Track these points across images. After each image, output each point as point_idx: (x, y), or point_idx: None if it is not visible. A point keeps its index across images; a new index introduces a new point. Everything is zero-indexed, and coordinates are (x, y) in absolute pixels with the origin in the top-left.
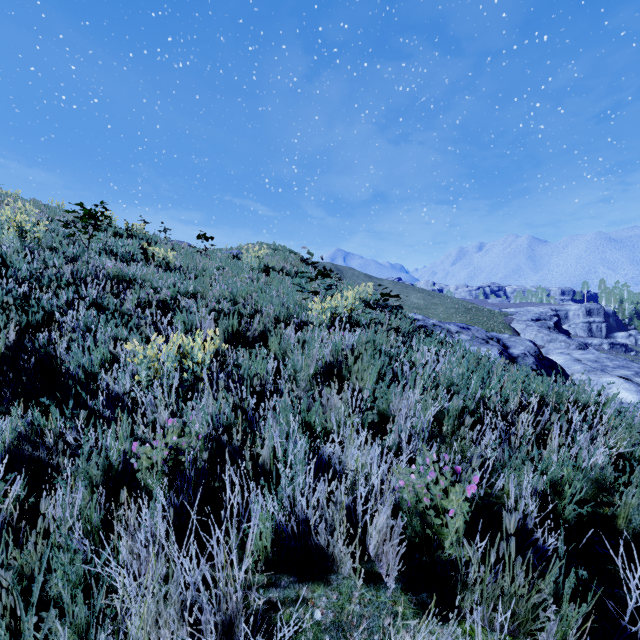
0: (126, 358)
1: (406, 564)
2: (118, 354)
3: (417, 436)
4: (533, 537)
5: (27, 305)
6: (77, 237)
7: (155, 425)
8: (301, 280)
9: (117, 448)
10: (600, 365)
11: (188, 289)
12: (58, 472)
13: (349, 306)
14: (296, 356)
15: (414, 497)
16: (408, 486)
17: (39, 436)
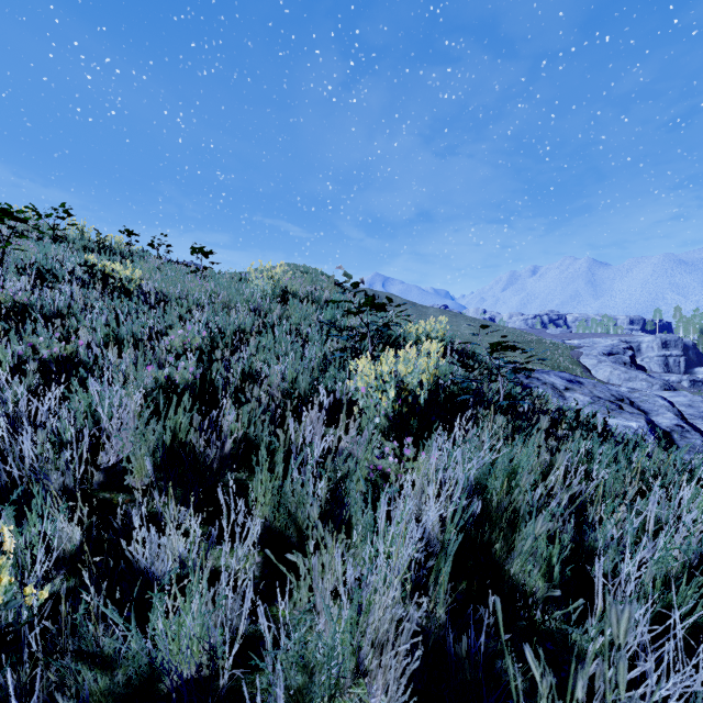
0: None
1: None
2: None
3: None
4: None
5: None
6: None
7: None
8: (335, 312)
9: None
10: (697, 411)
11: (138, 331)
12: None
13: (430, 370)
14: (315, 571)
15: None
16: None
17: None
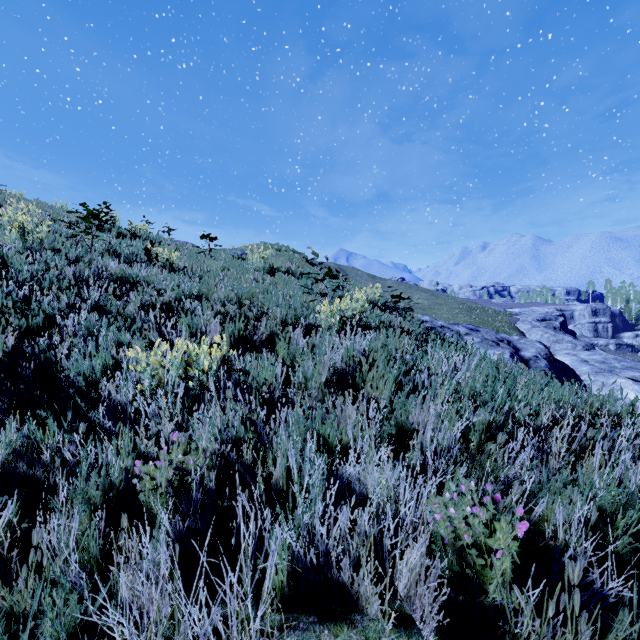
0: (129, 364)
1: (440, 605)
2: (121, 359)
3: (441, 453)
4: (588, 579)
5: (28, 308)
6: (80, 238)
7: (159, 438)
8: (307, 281)
9: (118, 465)
10: (608, 366)
11: (192, 291)
12: (55, 491)
13: (359, 308)
14: (306, 362)
15: (452, 533)
16: (446, 520)
17: (36, 450)
